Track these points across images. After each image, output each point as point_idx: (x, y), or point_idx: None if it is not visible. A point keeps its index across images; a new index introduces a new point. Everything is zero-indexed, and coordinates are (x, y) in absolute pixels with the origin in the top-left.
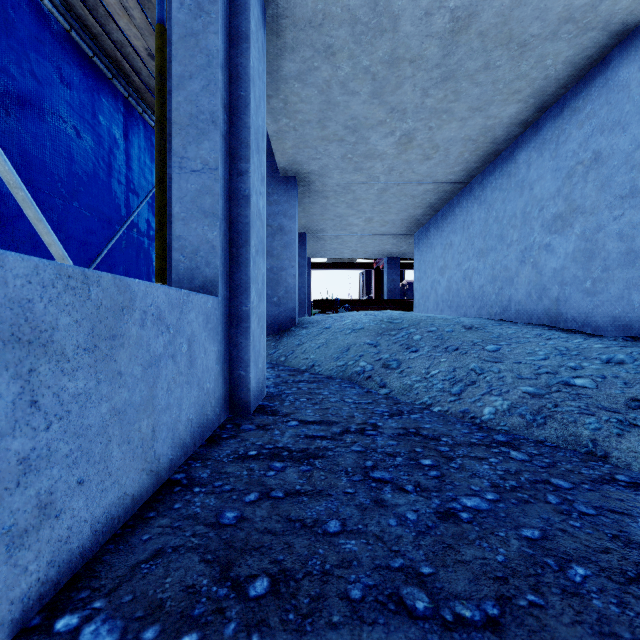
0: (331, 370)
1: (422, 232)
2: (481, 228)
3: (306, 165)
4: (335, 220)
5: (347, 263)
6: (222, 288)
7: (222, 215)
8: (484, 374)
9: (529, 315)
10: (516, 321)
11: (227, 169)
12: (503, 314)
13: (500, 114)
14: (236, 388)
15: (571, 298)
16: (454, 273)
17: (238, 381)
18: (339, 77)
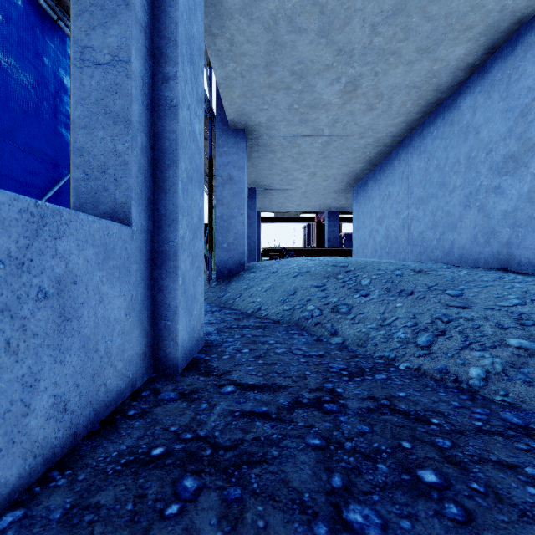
0: (278, 314)
1: (360, 186)
2: (421, 177)
3: (254, 117)
4: (282, 175)
5: (292, 217)
6: (139, 216)
7: (139, 124)
8: (454, 322)
9: (475, 259)
10: (460, 265)
11: (148, 71)
12: (445, 258)
13: (448, 56)
14: (161, 341)
15: (526, 240)
16: (392, 221)
17: (163, 333)
18: (286, 10)
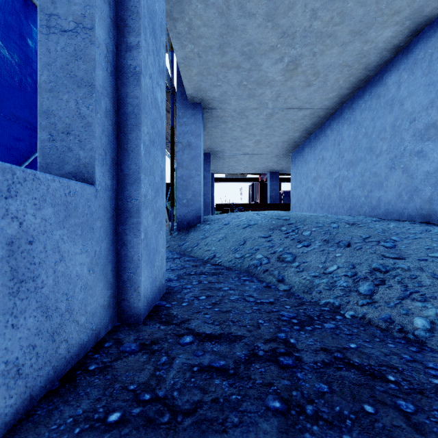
0: (230, 261)
1: (298, 151)
2: (351, 143)
3: (209, 92)
4: (232, 142)
5: (240, 177)
6: (103, 176)
7: (103, 89)
8: (392, 272)
9: (399, 213)
10: (385, 218)
11: (113, 41)
12: (372, 213)
13: (377, 38)
14: (124, 292)
15: None
16: (326, 181)
17: (127, 284)
18: None
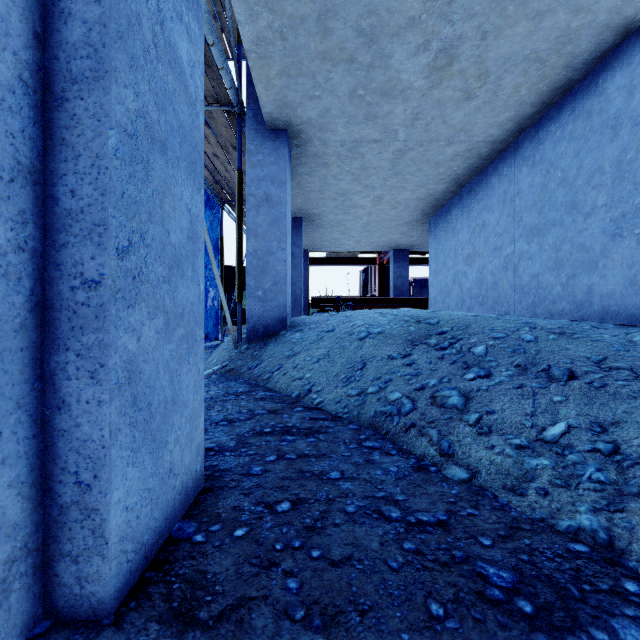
0: (338, 403)
1: (440, 216)
2: (535, 197)
3: (300, 109)
4: (337, 200)
5: (348, 258)
6: None
7: None
8: None
9: (631, 313)
10: (603, 322)
11: None
12: (576, 312)
13: (597, 4)
14: (64, 535)
15: None
16: (489, 261)
17: (70, 513)
18: None
